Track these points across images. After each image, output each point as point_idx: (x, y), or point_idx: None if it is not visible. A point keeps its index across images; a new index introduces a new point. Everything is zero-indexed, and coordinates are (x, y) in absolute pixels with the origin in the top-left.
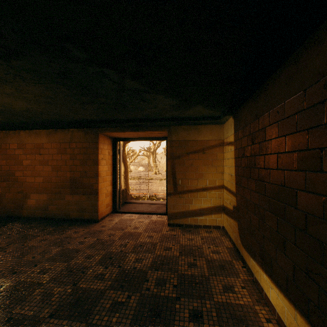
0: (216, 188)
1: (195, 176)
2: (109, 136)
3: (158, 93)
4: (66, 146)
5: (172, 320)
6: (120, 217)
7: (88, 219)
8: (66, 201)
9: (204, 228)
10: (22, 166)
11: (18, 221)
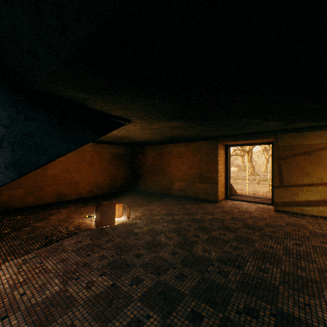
0: (324, 185)
1: (301, 174)
2: (223, 144)
3: (270, 121)
4: (196, 153)
5: (281, 242)
6: (232, 202)
7: (210, 200)
8: (196, 187)
9: (310, 217)
10: (170, 165)
11: (170, 197)
